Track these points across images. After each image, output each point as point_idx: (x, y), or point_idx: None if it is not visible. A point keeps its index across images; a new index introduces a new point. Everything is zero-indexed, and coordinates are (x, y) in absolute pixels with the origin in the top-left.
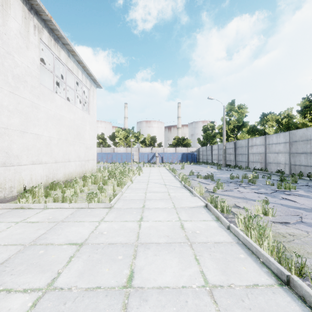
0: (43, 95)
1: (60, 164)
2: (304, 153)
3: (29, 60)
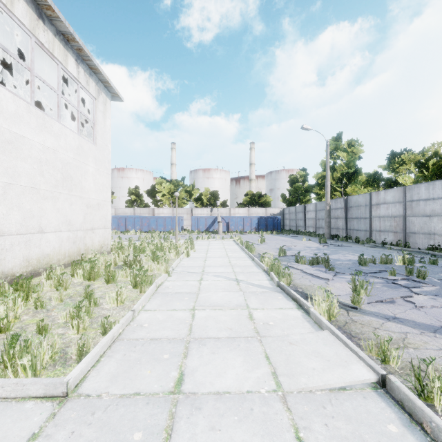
0: None
1: (12, 238)
2: None
3: None
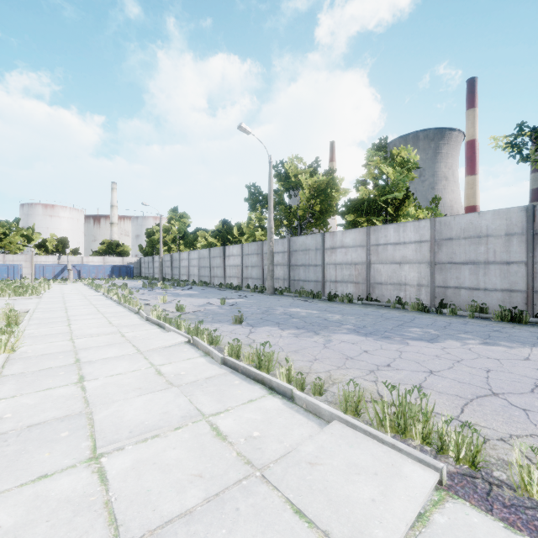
0: None
1: None
2: (204, 267)
3: None
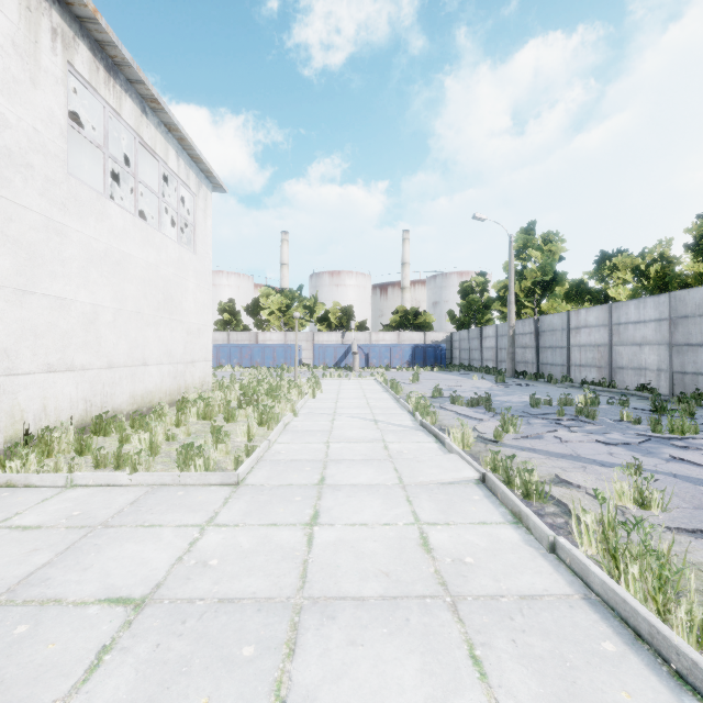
0: (77, 203)
1: (121, 370)
2: None
3: (38, 113)
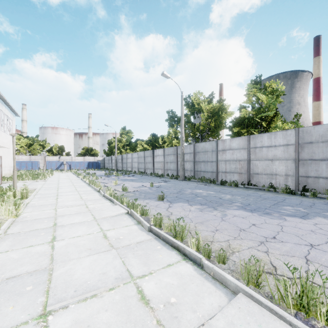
0: None
1: (3, 168)
2: (141, 162)
3: None
